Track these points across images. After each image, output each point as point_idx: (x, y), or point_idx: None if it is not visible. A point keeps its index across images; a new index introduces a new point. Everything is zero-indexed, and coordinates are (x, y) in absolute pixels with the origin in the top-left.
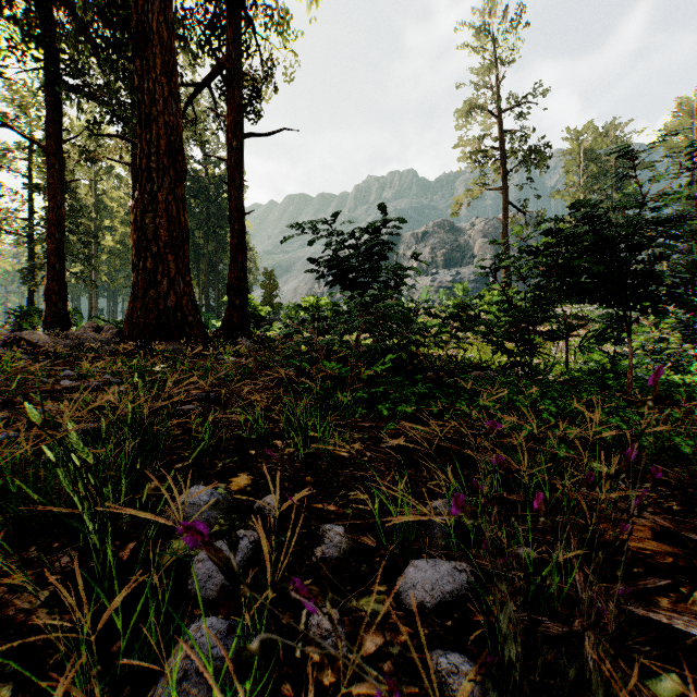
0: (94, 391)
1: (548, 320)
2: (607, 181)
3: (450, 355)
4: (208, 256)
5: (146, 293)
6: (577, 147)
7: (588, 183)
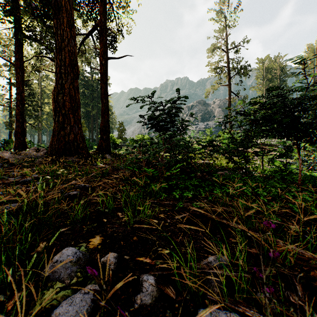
0: (27, 183)
1: (255, 146)
2: (275, 82)
3: (206, 163)
4: (93, 116)
5: (59, 133)
6: (262, 66)
7: (267, 83)
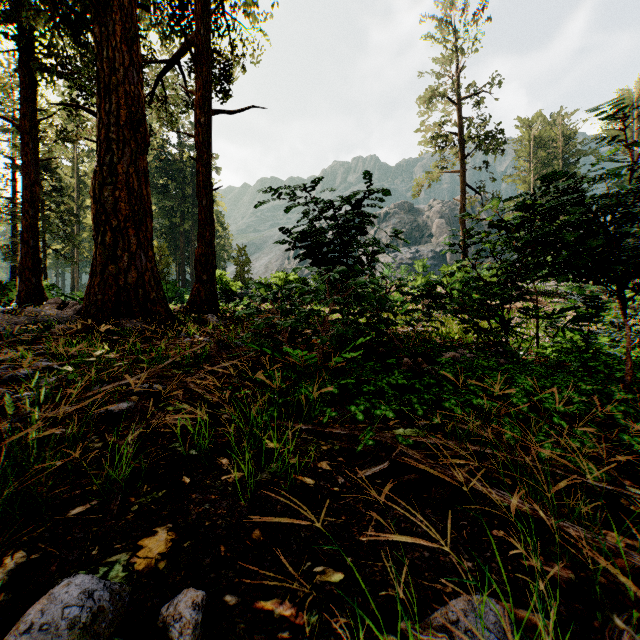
0: (21, 381)
1: (525, 298)
2: (555, 166)
3: (418, 332)
4: (184, 234)
5: (105, 268)
6: (527, 134)
7: (537, 168)
